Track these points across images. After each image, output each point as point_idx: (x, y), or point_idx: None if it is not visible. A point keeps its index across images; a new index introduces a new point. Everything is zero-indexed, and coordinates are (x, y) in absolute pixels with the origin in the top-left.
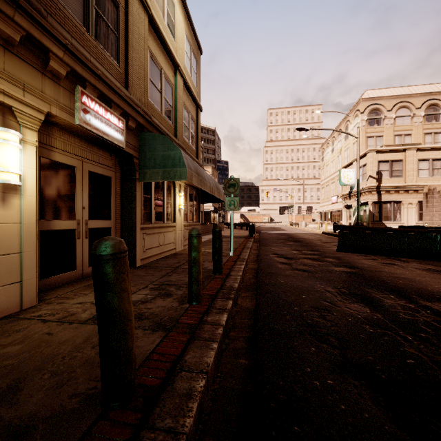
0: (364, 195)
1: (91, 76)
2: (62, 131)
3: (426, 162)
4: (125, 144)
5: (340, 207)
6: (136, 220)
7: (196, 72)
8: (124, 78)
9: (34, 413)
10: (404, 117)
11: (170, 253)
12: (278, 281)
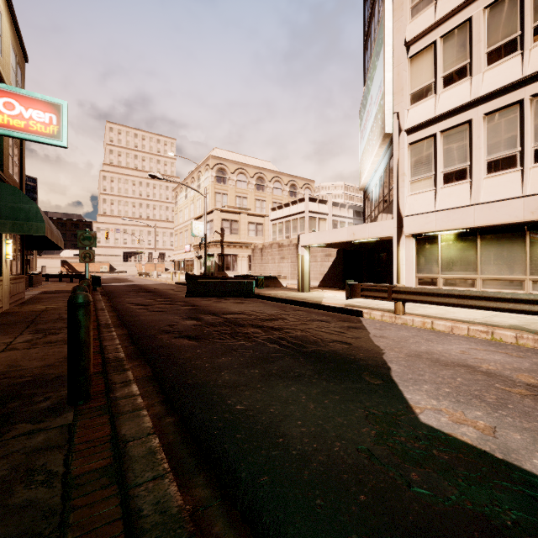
0: (211, 247)
1: None
2: None
3: (253, 225)
4: None
5: (193, 256)
6: None
7: (21, 85)
8: None
9: (45, 364)
10: (243, 182)
11: None
12: (141, 318)
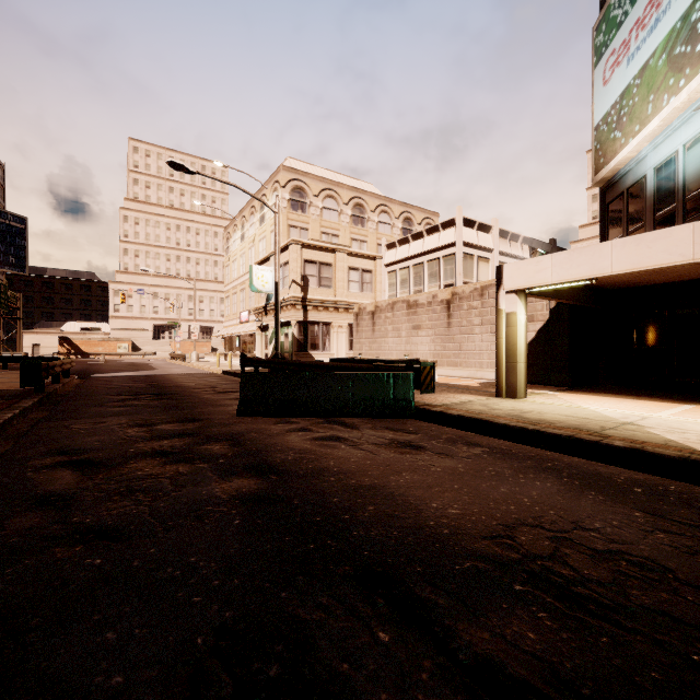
0: (286, 310)
1: None
2: None
3: (357, 272)
4: None
5: (253, 328)
6: None
7: None
8: None
9: None
10: (332, 211)
11: None
12: None
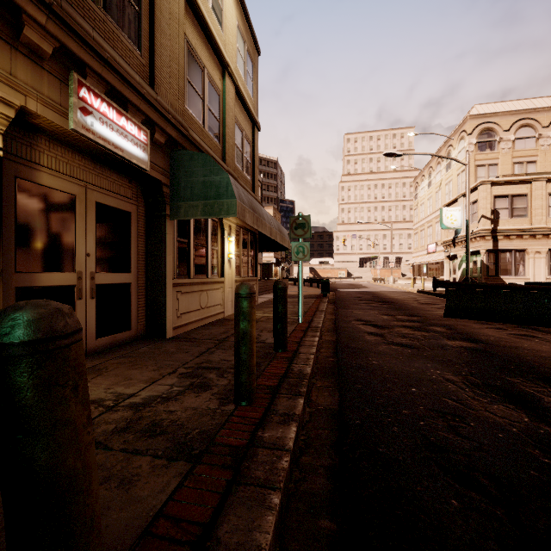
0: (474, 241)
1: (95, 60)
2: (53, 143)
3: None
4: (148, 165)
5: (440, 257)
6: (167, 274)
7: (252, 77)
8: (148, 72)
9: None
10: (527, 139)
11: (216, 319)
12: (369, 362)
